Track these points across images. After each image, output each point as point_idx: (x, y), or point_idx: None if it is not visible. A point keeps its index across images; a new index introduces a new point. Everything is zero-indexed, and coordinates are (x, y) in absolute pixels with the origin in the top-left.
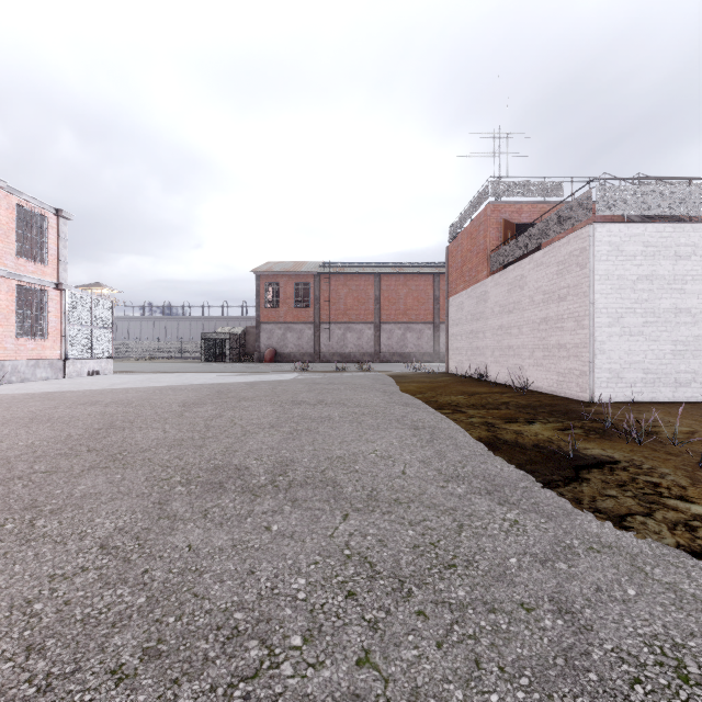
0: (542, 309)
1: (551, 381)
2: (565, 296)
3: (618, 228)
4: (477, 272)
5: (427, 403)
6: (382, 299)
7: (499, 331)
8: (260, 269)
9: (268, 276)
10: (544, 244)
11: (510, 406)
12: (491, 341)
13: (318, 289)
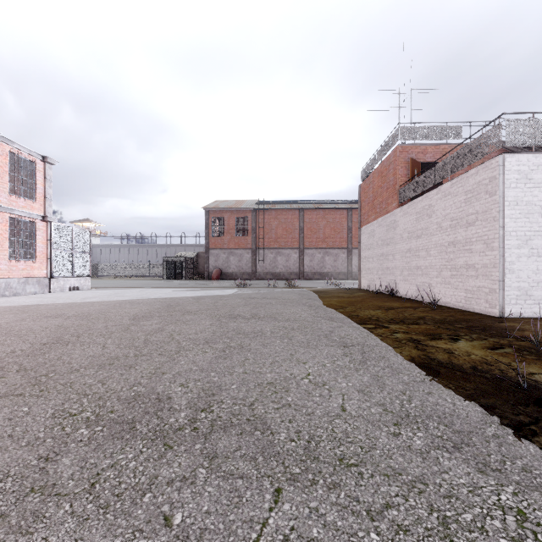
0: (450, 234)
1: (459, 297)
2: (473, 221)
3: (526, 158)
4: (387, 204)
5: (349, 317)
6: (305, 230)
7: (408, 254)
8: (209, 206)
9: (215, 212)
10: (446, 179)
11: (427, 321)
12: (400, 262)
13: (254, 221)
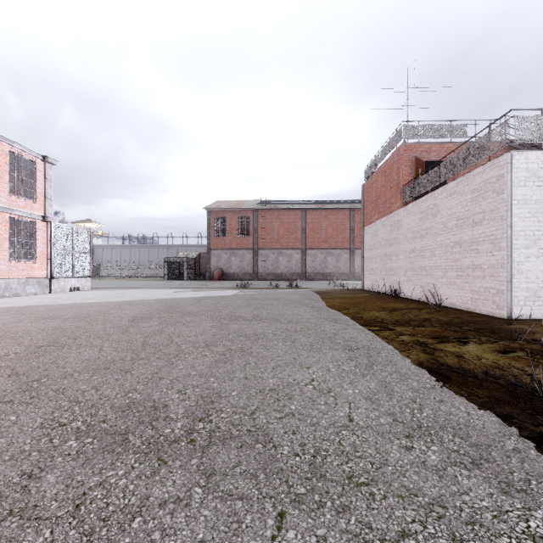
0: (455, 234)
1: (465, 298)
2: (480, 221)
3: (535, 155)
4: (391, 204)
5: (353, 318)
6: (307, 230)
7: (412, 254)
8: (210, 206)
9: (216, 212)
10: (450, 178)
11: (433, 323)
12: (404, 263)
13: (256, 221)
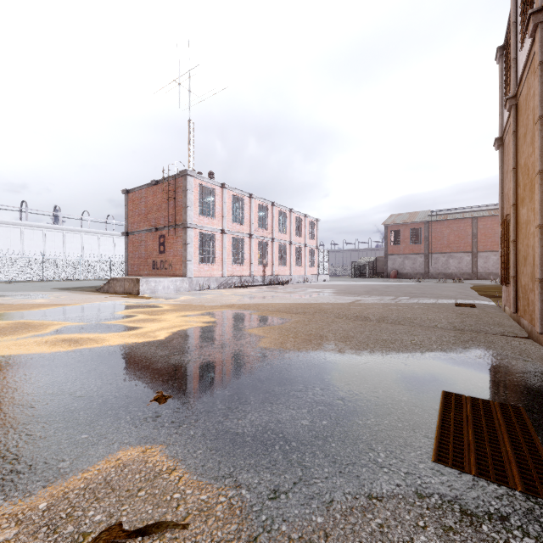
0: None
1: None
2: None
3: None
4: None
5: (475, 290)
6: (479, 235)
7: None
8: (387, 222)
9: (392, 226)
10: None
11: None
12: None
13: (427, 231)
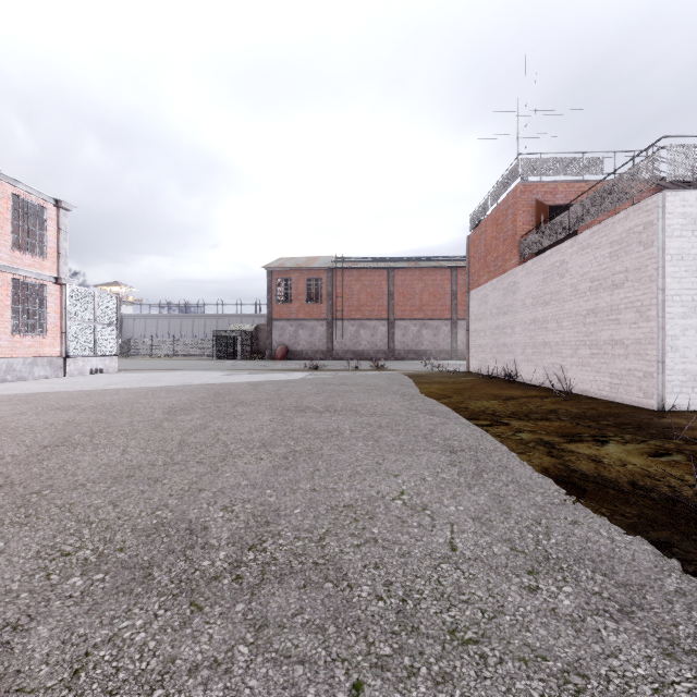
0: (589, 299)
1: (601, 383)
2: (622, 282)
3: (694, 196)
4: (504, 261)
5: (456, 410)
6: (396, 295)
7: (532, 326)
8: (272, 265)
9: (279, 272)
10: (582, 227)
11: (561, 415)
12: (522, 337)
13: (331, 284)
